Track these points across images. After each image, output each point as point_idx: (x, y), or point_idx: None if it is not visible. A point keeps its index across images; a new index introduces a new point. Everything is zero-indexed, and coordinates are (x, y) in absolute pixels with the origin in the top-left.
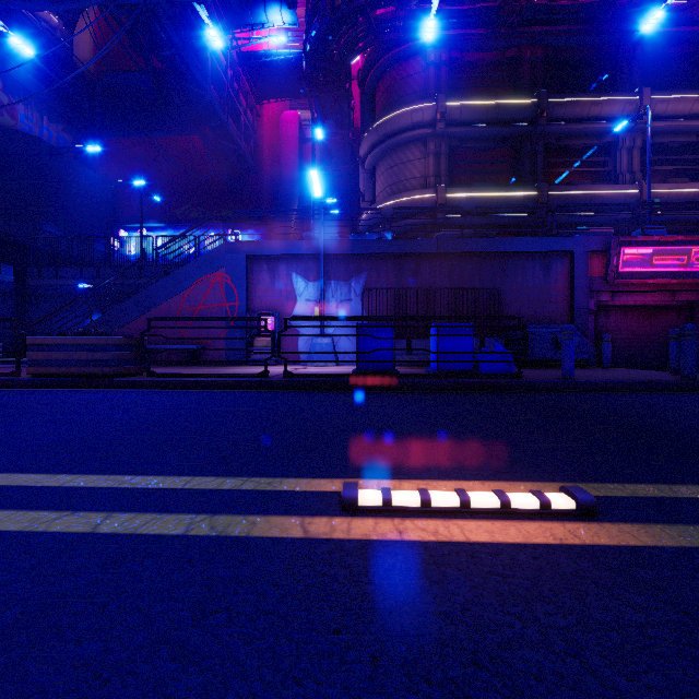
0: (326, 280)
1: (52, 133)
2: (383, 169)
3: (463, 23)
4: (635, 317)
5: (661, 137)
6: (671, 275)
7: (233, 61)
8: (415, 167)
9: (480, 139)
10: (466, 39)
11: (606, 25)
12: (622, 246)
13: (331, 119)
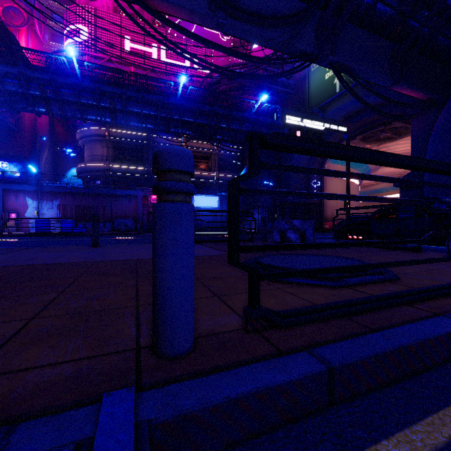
0: (42, 200)
1: None
2: (87, 148)
3: None
4: None
5: (194, 153)
6: None
7: None
8: (99, 151)
9: (127, 143)
10: None
11: None
12: (151, 195)
13: None
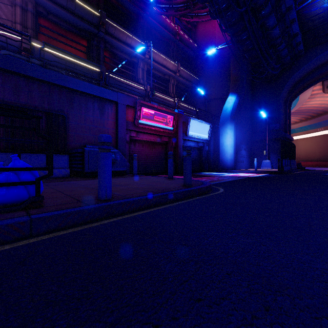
0: None
1: None
2: None
3: None
4: (146, 147)
5: (153, 69)
6: (161, 127)
7: None
8: (1, 9)
9: (63, 19)
10: None
11: None
12: (142, 106)
13: None
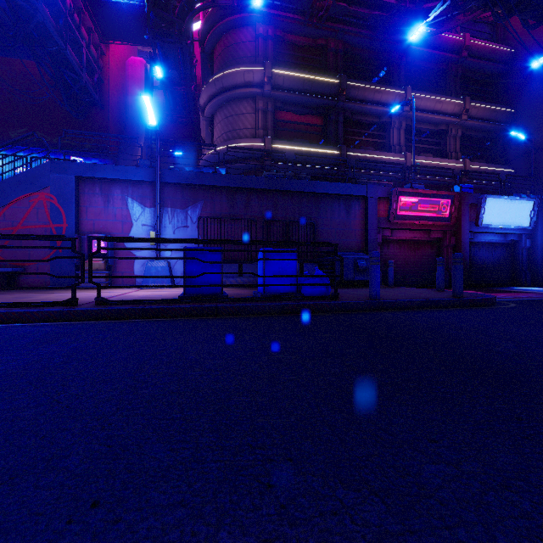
0: (162, 206)
1: None
2: (220, 118)
3: (285, 7)
4: (405, 248)
5: (417, 123)
6: (428, 219)
7: None
8: (247, 120)
9: (298, 104)
10: (288, 22)
11: (385, 35)
12: (399, 195)
13: (174, 69)
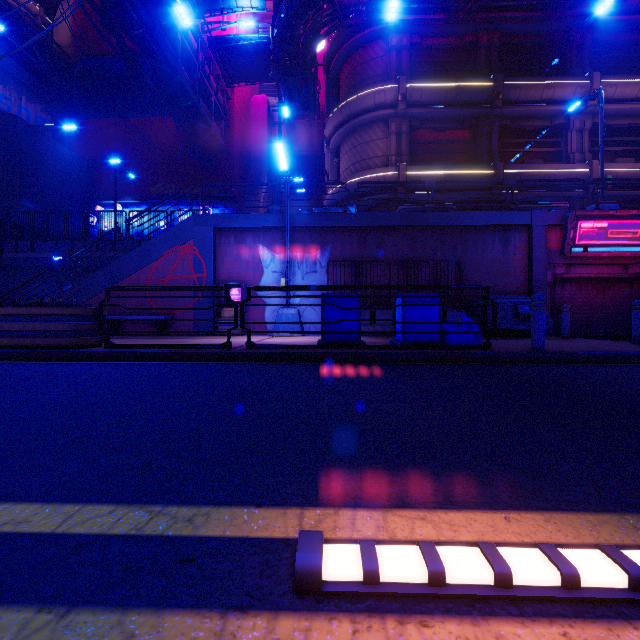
0: (292, 252)
1: (31, 113)
2: (347, 149)
3: (423, 8)
4: (589, 288)
5: (609, 119)
6: (625, 248)
7: (204, 45)
8: (378, 146)
9: (439, 120)
10: (426, 25)
11: (559, 12)
12: (578, 220)
13: (298, 102)
